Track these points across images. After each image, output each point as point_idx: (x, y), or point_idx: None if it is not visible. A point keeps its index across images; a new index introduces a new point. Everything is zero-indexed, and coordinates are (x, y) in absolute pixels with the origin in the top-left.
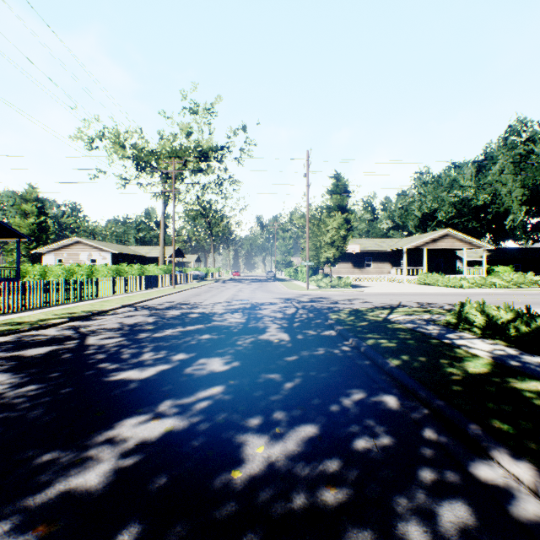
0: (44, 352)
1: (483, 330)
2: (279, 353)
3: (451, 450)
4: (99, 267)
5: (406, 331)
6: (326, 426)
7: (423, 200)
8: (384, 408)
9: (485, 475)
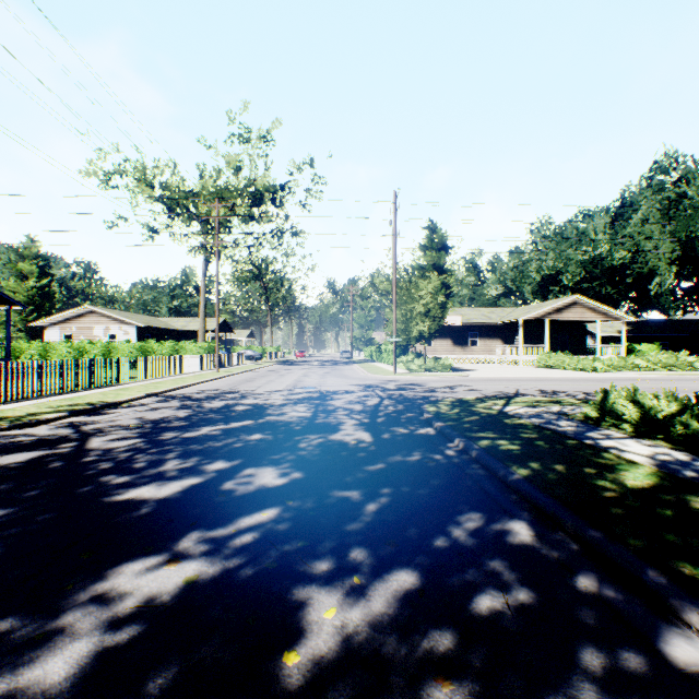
0: (24, 459)
1: (637, 426)
2: (358, 460)
3: (623, 610)
4: (118, 344)
5: (531, 428)
6: (430, 572)
7: (543, 258)
8: (513, 542)
9: (684, 655)
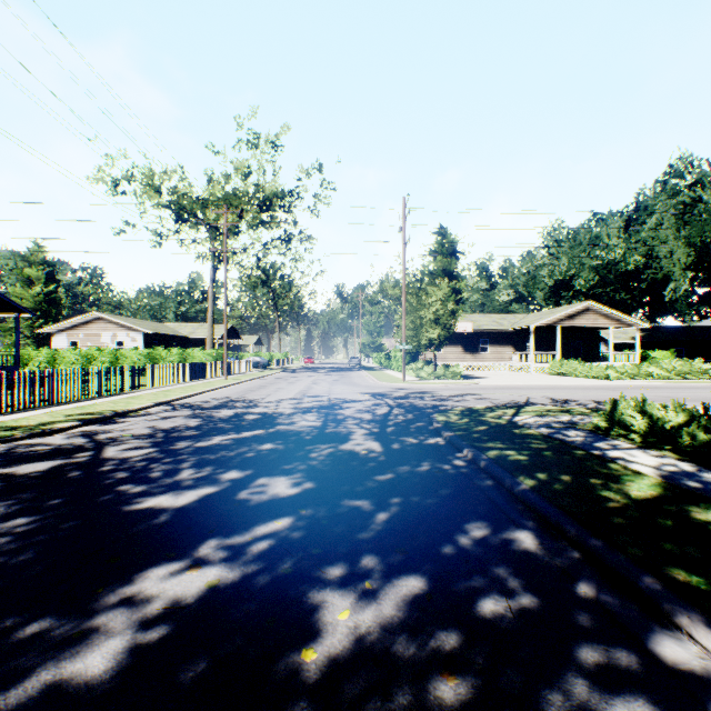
0: (43, 468)
1: (645, 437)
2: (368, 470)
3: (619, 614)
4: (126, 351)
5: (539, 438)
6: (438, 578)
7: (555, 263)
8: (518, 551)
9: (673, 655)
